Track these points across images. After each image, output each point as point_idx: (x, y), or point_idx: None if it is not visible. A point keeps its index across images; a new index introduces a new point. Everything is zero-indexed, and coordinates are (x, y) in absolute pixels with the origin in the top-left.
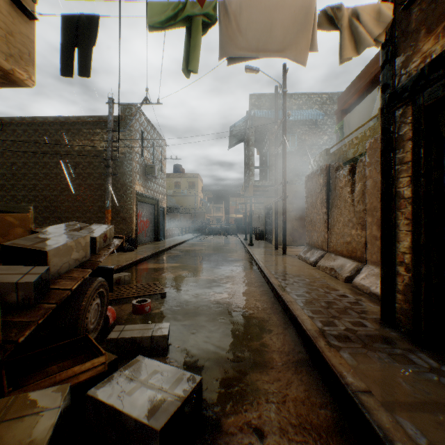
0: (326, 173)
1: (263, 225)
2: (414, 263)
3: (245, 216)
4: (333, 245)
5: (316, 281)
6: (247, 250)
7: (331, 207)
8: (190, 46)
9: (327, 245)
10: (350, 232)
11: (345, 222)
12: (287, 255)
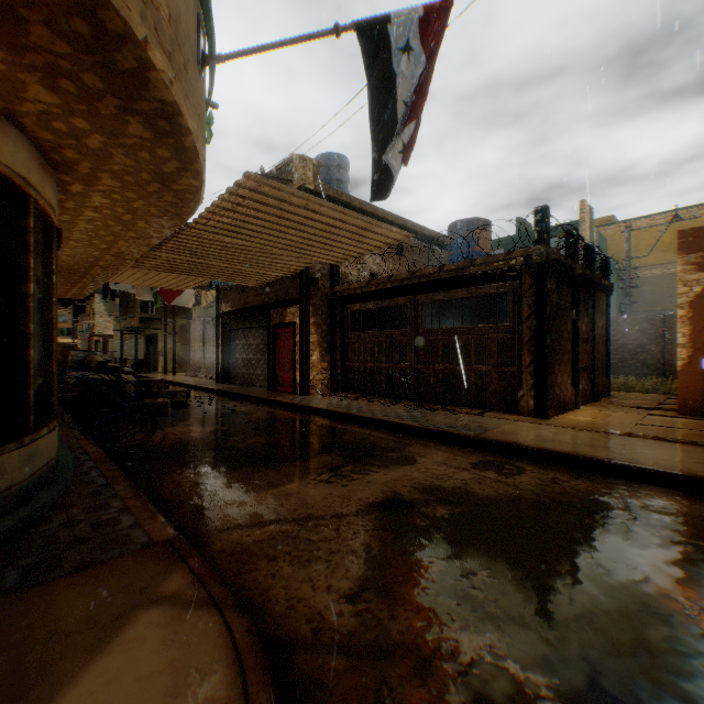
0: (203, 323)
1: (145, 355)
2: (222, 362)
3: (122, 345)
4: (207, 364)
5: (196, 380)
6: (136, 376)
7: (206, 343)
8: (158, 300)
9: (204, 364)
10: (214, 356)
11: (212, 351)
12: (177, 375)
